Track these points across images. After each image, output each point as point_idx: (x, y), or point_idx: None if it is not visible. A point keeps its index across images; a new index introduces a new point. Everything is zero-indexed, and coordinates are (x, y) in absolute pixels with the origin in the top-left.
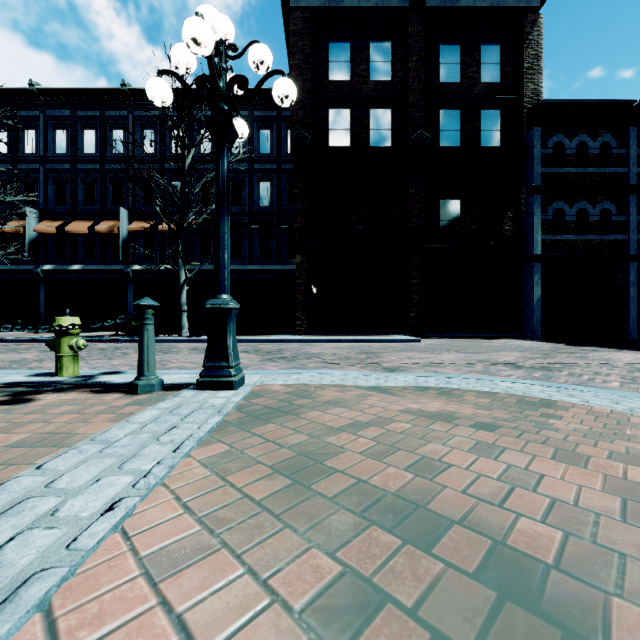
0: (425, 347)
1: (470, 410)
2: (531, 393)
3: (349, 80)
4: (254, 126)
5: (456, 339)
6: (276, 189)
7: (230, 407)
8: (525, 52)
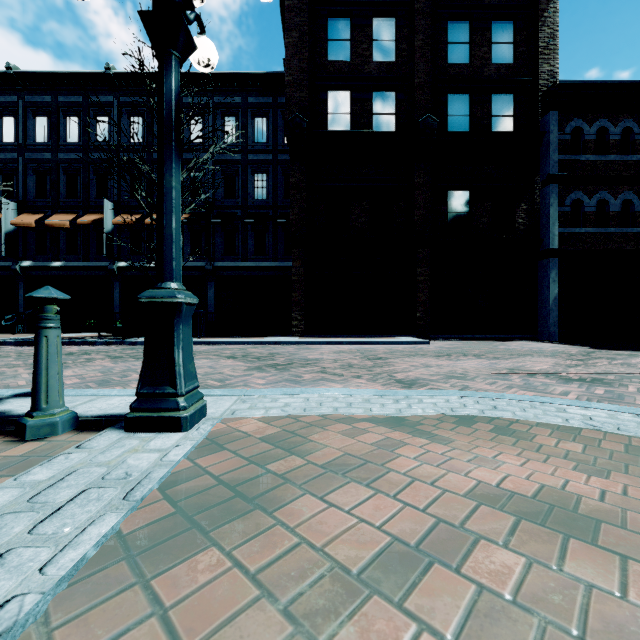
0: (437, 351)
1: (569, 473)
2: (629, 429)
3: (350, 60)
4: (248, 114)
5: (466, 341)
6: (271, 181)
7: (154, 480)
8: (540, 30)
